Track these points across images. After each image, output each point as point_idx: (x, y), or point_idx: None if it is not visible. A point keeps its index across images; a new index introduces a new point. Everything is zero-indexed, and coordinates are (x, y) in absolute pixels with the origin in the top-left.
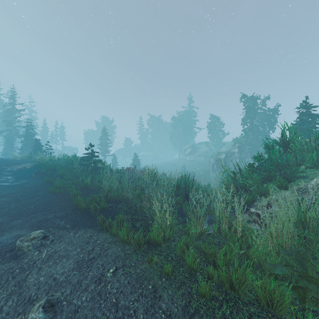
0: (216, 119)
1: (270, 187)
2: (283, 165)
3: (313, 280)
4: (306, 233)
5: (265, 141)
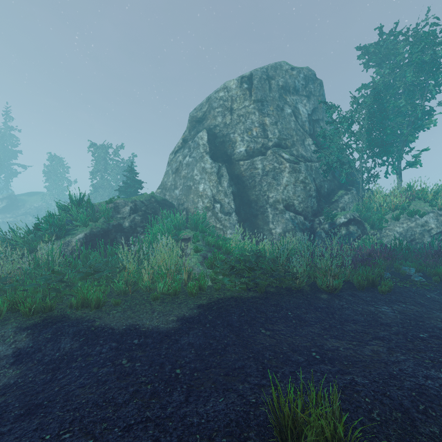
0: (58, 161)
1: (36, 243)
2: (56, 224)
3: (1, 289)
4: (31, 269)
5: (57, 202)
